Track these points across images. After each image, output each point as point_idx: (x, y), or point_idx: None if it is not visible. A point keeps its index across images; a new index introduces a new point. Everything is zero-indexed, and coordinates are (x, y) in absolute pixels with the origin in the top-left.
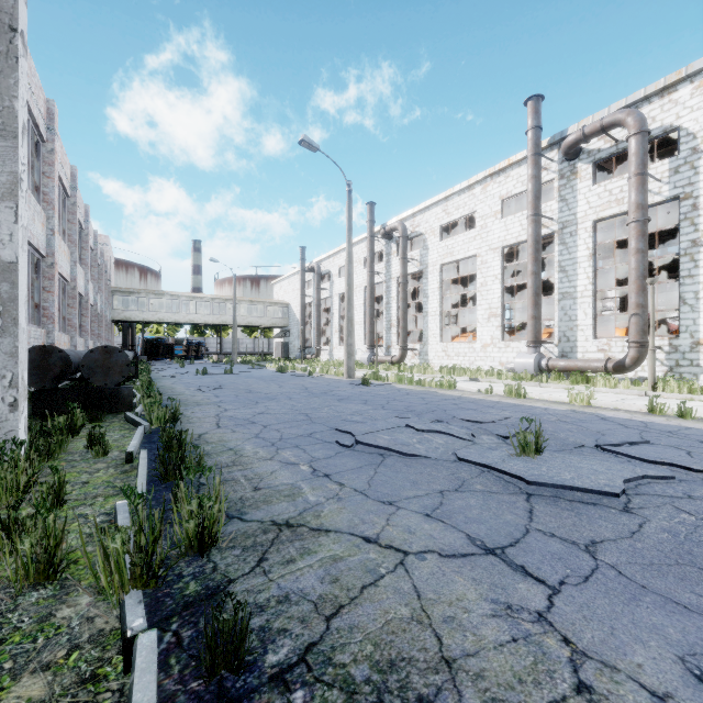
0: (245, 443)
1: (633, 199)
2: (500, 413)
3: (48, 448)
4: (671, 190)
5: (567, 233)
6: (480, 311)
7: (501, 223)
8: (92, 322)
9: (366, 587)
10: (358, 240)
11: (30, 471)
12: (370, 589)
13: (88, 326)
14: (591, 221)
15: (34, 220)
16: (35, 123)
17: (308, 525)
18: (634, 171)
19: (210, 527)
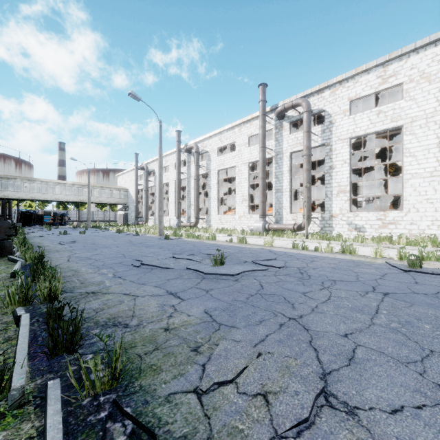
0: (82, 267)
1: (305, 144)
2: (225, 250)
3: None
4: (322, 141)
5: (279, 158)
6: (238, 197)
7: (248, 149)
8: None
9: (116, 305)
10: (171, 152)
11: None
12: (118, 305)
13: None
14: (289, 152)
15: None
16: None
17: (102, 292)
18: (305, 130)
19: (54, 292)
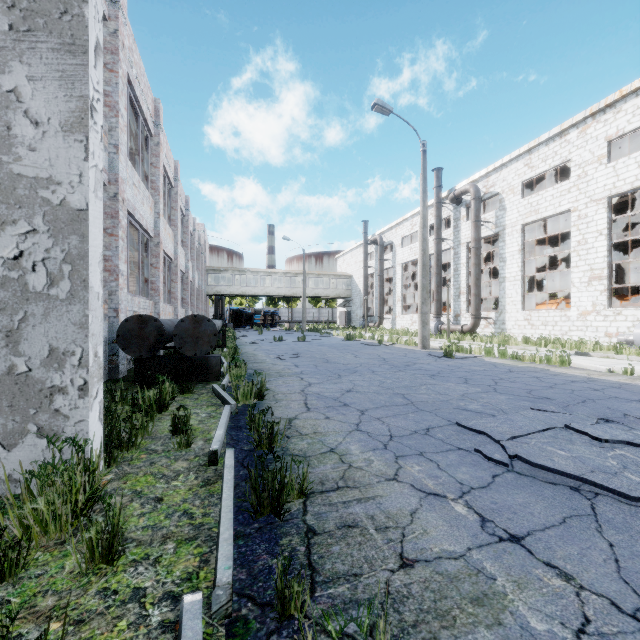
0: (347, 440)
1: None
2: None
3: (129, 435)
4: None
5: None
6: (577, 273)
7: (608, 168)
8: (192, 295)
9: None
10: None
11: (89, 487)
12: None
13: (188, 299)
14: None
15: (143, 203)
16: (144, 119)
17: None
18: None
19: None
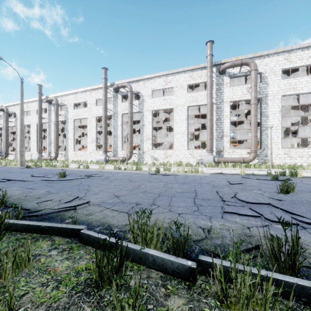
0: None
1: (129, 110)
2: (71, 172)
3: None
4: (139, 109)
5: (115, 116)
6: (89, 139)
7: (96, 108)
8: None
9: None
10: (33, 100)
11: None
12: None
13: None
14: (121, 113)
15: None
16: None
17: None
18: (129, 102)
19: None
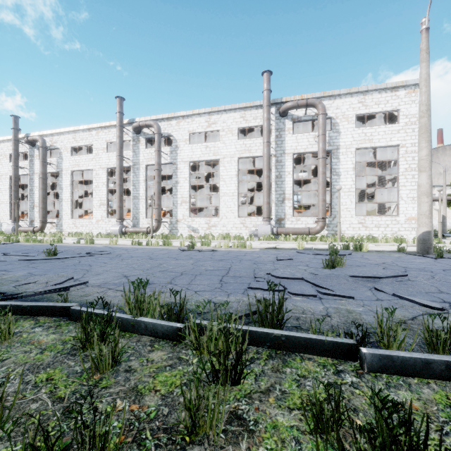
0: None
1: (156, 160)
2: (66, 249)
3: None
4: (170, 159)
5: (136, 168)
6: (95, 201)
7: (106, 155)
8: None
9: None
10: (4, 139)
11: None
12: None
13: None
14: (145, 165)
15: None
16: None
17: None
18: (156, 149)
19: None
